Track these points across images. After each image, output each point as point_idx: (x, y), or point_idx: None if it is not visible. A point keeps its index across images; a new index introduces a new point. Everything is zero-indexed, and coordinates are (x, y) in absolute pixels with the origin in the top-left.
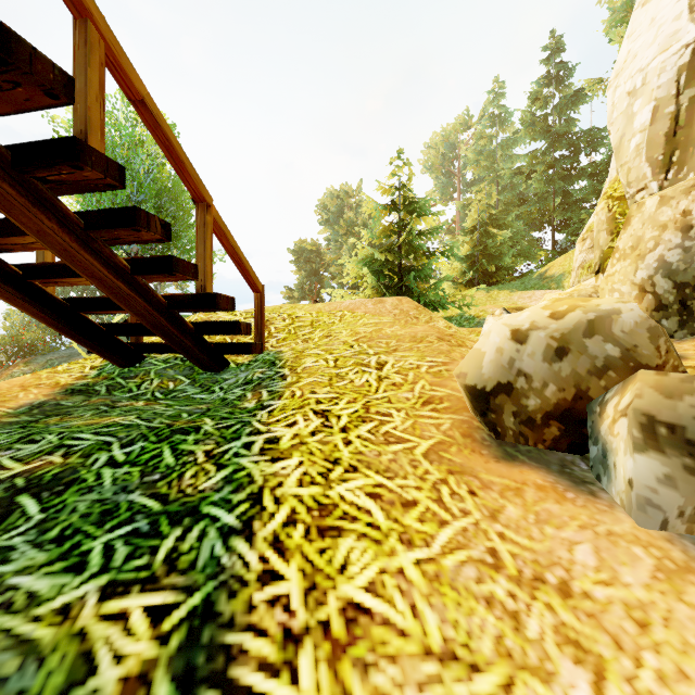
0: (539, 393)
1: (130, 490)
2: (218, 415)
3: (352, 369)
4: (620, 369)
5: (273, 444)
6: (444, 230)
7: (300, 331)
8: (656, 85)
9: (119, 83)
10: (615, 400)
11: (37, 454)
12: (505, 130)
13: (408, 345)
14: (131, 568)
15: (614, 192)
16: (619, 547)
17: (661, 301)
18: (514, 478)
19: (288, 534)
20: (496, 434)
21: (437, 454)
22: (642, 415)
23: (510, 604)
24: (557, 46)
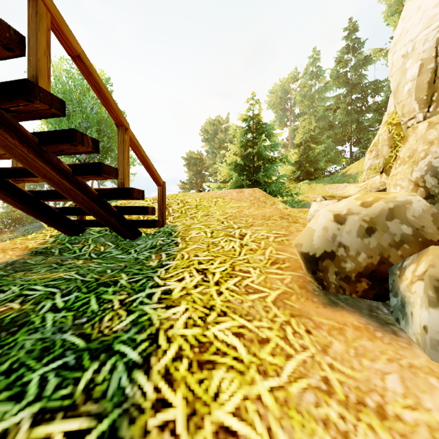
0: (353, 259)
1: (64, 330)
2: (131, 271)
3: (223, 239)
4: (412, 243)
5: (167, 295)
6: (281, 145)
7: (188, 212)
8: (422, 50)
9: (62, 43)
10: (412, 267)
11: (3, 301)
12: (320, 82)
13: (260, 222)
14: (58, 397)
15: (392, 120)
16: (419, 378)
17: (430, 192)
18: (337, 320)
19: (176, 368)
20: (323, 287)
21: (282, 301)
22: (436, 280)
23: (342, 425)
24: (353, 28)
